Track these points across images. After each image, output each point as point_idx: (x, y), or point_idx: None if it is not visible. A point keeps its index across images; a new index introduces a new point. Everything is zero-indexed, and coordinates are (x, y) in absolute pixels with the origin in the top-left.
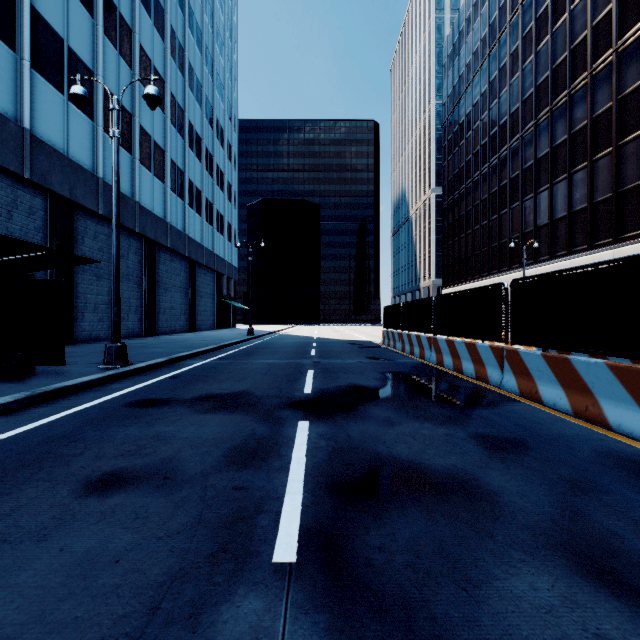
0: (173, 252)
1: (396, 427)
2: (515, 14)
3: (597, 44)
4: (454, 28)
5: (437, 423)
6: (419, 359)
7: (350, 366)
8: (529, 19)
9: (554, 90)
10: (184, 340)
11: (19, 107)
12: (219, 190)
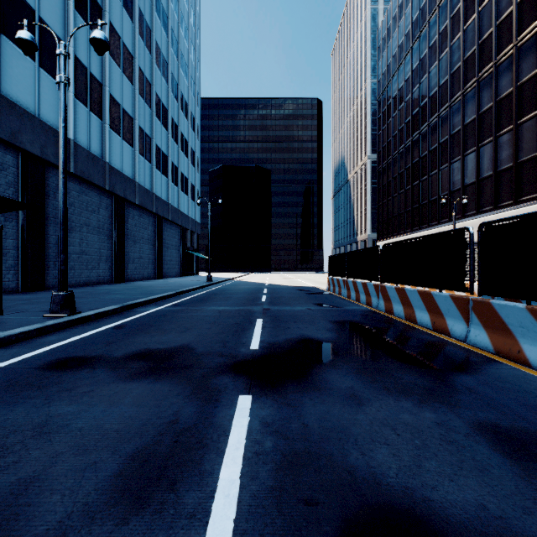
0: (141, 208)
1: (366, 408)
2: None
3: (522, 18)
4: (388, 14)
5: (417, 400)
6: (366, 306)
7: (299, 314)
8: (457, 1)
9: (480, 62)
10: (148, 286)
11: None
12: (183, 155)
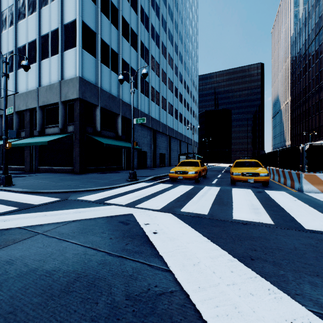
0: (183, 142)
1: None
2: (317, 35)
3: None
4: (295, 31)
5: None
6: None
7: None
8: (321, 39)
9: None
10: None
11: (166, 121)
12: (193, 118)
